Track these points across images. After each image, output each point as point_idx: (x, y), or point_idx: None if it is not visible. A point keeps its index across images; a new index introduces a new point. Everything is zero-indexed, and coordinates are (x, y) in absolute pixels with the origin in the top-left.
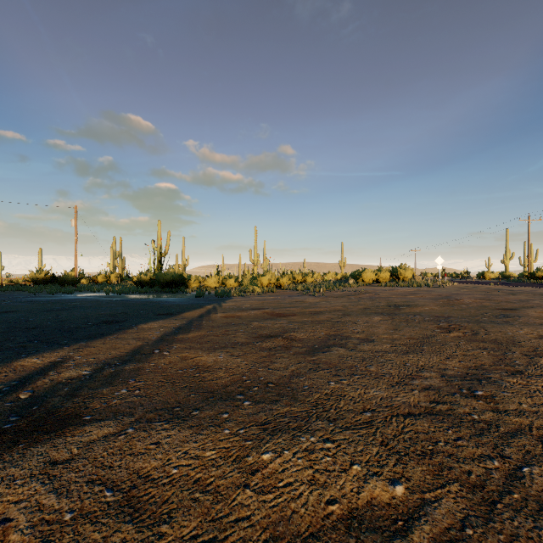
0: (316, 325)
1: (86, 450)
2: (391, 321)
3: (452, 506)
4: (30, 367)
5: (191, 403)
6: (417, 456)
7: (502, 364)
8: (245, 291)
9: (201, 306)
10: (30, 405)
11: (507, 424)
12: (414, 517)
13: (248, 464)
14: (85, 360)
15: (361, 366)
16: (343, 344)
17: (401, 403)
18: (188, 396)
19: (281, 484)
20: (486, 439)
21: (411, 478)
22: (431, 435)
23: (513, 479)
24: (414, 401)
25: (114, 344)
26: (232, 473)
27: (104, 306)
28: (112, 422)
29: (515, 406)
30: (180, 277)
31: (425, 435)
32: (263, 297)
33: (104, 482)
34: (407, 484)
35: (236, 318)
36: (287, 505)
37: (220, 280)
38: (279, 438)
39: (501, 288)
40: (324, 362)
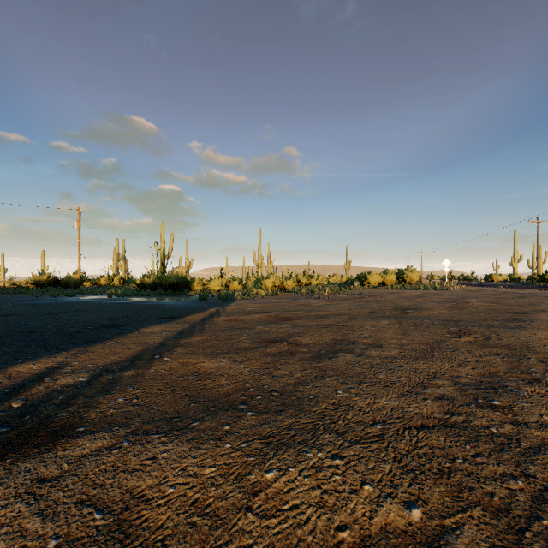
0: (321, 329)
1: (77, 466)
2: (399, 326)
3: (476, 534)
4: (26, 374)
5: (191, 413)
6: (433, 475)
7: (518, 371)
8: (249, 294)
9: (204, 309)
10: (22, 415)
11: (529, 438)
12: (434, 547)
13: (250, 483)
14: (83, 365)
15: (370, 373)
16: (350, 350)
17: (414, 414)
18: (188, 405)
19: (286, 506)
20: (507, 456)
21: (429, 500)
22: (447, 451)
23: (541, 502)
24: (427, 412)
25: (113, 348)
26: (232, 494)
27: (106, 309)
28: (106, 434)
29: (536, 418)
30: (183, 279)
31: (441, 451)
32: (267, 300)
33: (94, 503)
34: (424, 507)
35: (239, 322)
36: (292, 531)
37: (223, 283)
38: (284, 453)
39: (509, 290)
40: (331, 369)
